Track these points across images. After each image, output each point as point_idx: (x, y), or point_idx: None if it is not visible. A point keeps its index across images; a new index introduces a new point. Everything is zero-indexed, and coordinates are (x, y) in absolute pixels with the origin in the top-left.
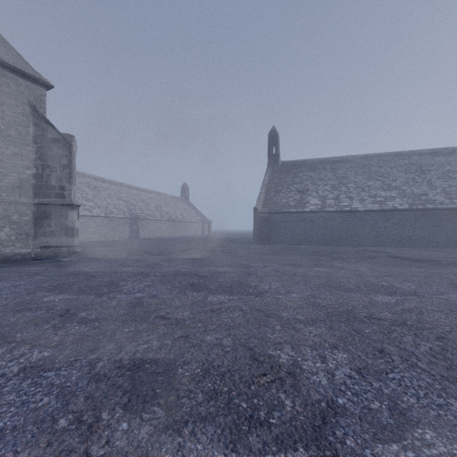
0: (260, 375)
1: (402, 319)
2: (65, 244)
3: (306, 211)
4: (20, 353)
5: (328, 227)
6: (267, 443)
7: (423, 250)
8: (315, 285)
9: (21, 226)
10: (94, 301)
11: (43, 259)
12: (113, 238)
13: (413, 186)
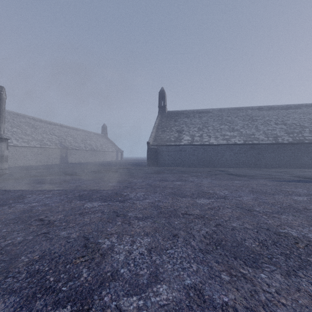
0: (80, 257)
1: (204, 214)
2: None
3: (181, 144)
4: None
5: (195, 155)
6: (47, 305)
7: (250, 169)
8: (166, 194)
9: None
10: None
11: None
12: (47, 163)
13: (247, 129)
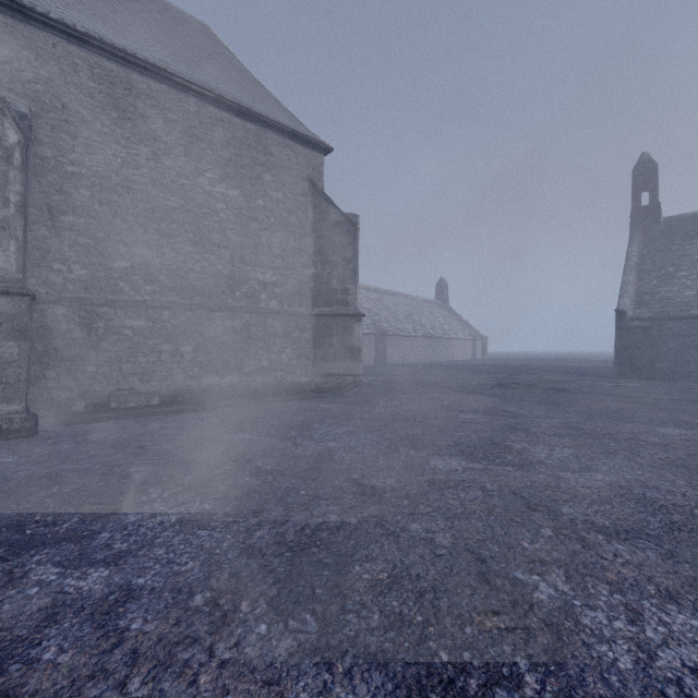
0: None
1: None
2: (349, 372)
3: None
4: (618, 603)
5: None
6: None
7: None
8: None
9: (301, 346)
10: (535, 481)
11: (322, 392)
12: None
13: None
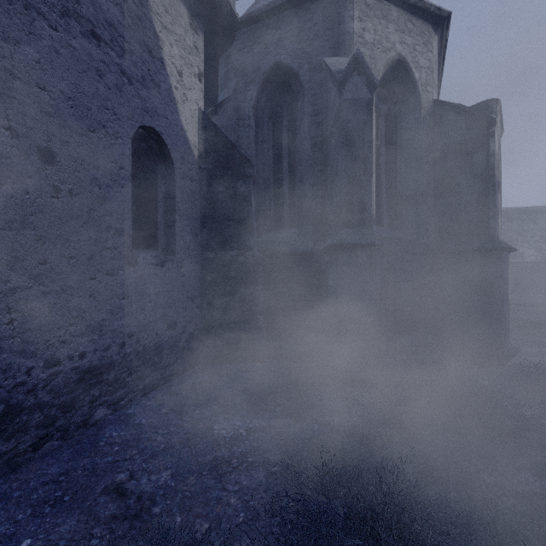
0: None
1: None
2: None
3: (527, 261)
4: None
5: None
6: None
7: None
8: None
9: None
10: None
11: None
12: None
13: None
